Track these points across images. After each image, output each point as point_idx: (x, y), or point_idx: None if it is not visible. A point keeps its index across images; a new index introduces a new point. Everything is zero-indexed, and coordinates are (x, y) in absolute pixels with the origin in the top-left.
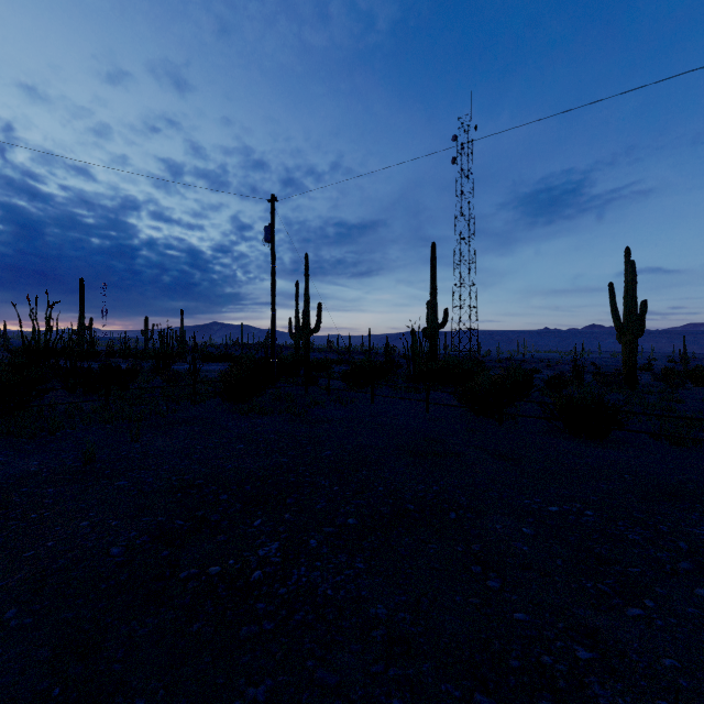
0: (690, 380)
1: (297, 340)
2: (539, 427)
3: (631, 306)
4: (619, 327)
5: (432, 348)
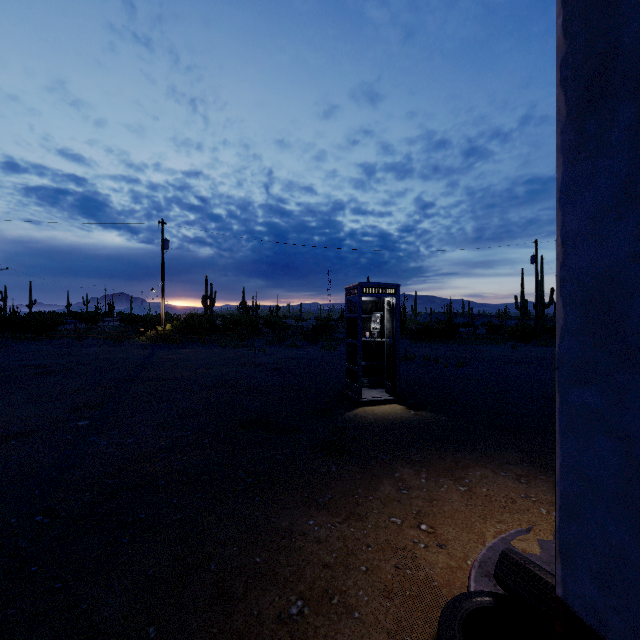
0: None
1: (522, 311)
2: None
3: None
4: None
5: None
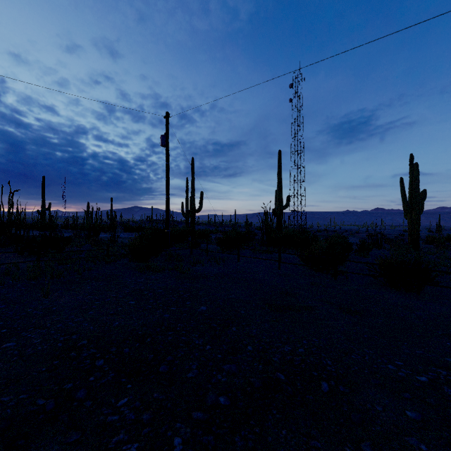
0: (450, 244)
1: (187, 217)
2: (364, 281)
3: (416, 193)
4: (407, 208)
5: (279, 222)
